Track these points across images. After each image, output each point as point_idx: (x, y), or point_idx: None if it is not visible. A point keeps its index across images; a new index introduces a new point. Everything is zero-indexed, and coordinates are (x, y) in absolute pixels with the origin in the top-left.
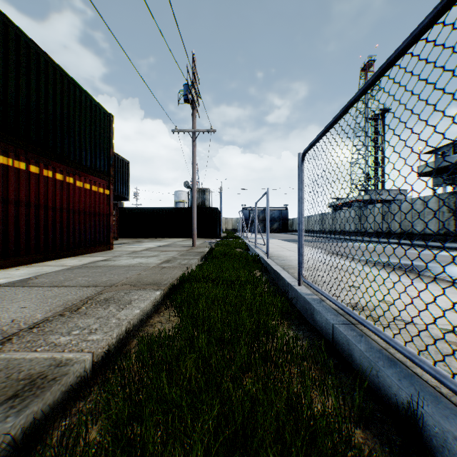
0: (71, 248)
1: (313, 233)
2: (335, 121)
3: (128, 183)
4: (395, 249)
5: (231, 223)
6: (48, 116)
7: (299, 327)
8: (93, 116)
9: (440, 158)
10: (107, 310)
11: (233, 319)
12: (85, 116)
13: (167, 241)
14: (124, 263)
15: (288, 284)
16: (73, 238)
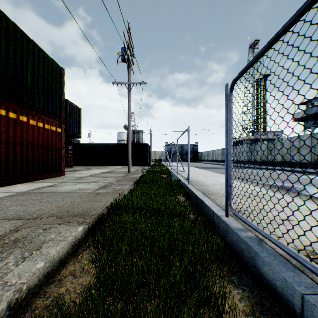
0: (24, 175)
1: (216, 162)
2: (294, 20)
3: (80, 125)
4: (282, 175)
5: (158, 155)
6: (1, 62)
7: (240, 278)
8: (46, 68)
9: (309, 107)
10: (2, 264)
11: (163, 290)
12: (38, 67)
13: (110, 169)
14: (66, 189)
15: (213, 213)
16: (27, 167)
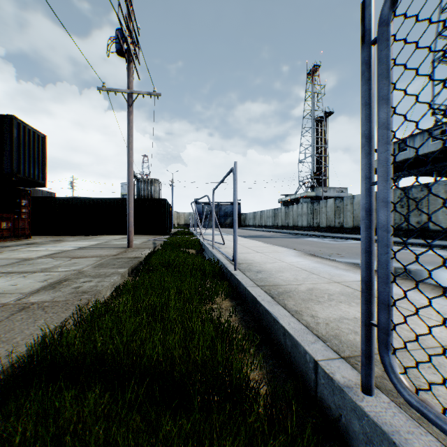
0: None
1: (266, 228)
2: None
3: (43, 164)
4: None
5: (184, 218)
6: None
7: None
8: None
9: None
10: None
11: None
12: None
13: (99, 240)
14: None
15: (315, 367)
16: None
